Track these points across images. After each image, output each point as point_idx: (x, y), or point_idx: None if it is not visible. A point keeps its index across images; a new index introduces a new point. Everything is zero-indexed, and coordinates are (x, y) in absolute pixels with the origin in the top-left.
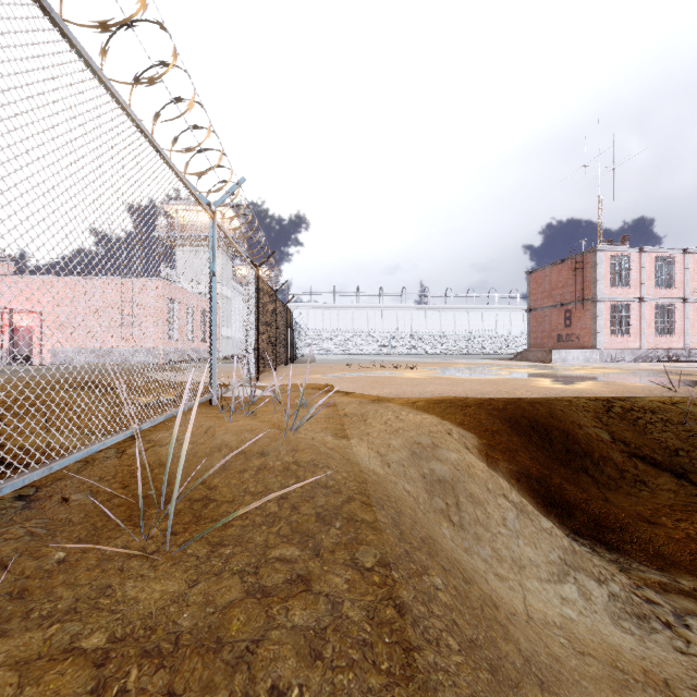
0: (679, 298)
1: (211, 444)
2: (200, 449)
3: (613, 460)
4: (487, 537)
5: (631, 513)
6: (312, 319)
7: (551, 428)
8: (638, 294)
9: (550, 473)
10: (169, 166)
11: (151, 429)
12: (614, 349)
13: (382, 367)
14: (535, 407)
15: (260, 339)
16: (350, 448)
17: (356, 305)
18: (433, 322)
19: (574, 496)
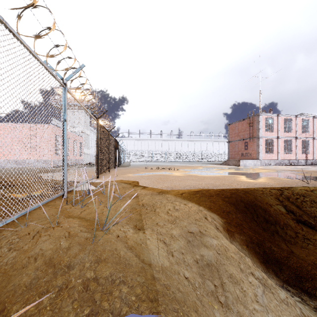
0: (293, 137)
1: (30, 254)
2: (20, 259)
3: (290, 225)
4: (246, 315)
5: (310, 263)
6: (129, 145)
7: (256, 208)
8: (277, 135)
9: (263, 239)
10: (23, 45)
11: (10, 223)
12: (266, 159)
13: (162, 169)
14: (247, 196)
15: (99, 156)
16: (144, 242)
17: (150, 138)
18: (185, 147)
19: (280, 255)
